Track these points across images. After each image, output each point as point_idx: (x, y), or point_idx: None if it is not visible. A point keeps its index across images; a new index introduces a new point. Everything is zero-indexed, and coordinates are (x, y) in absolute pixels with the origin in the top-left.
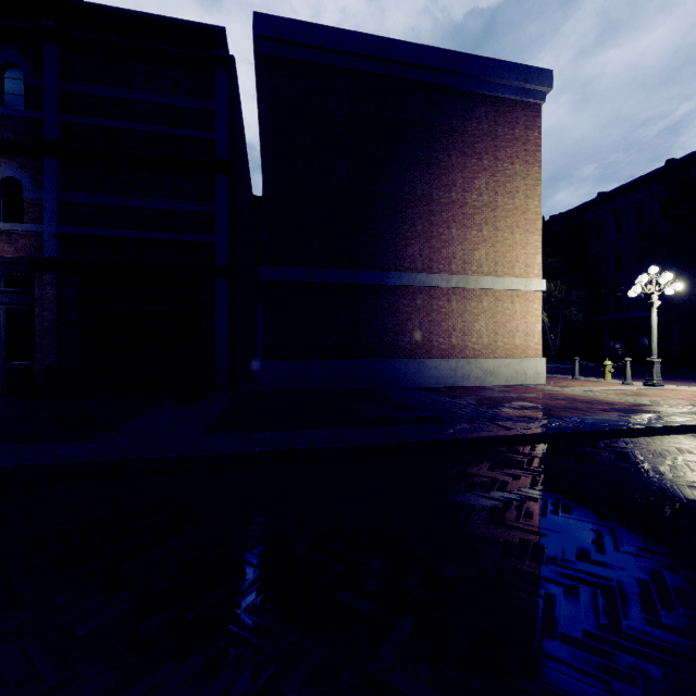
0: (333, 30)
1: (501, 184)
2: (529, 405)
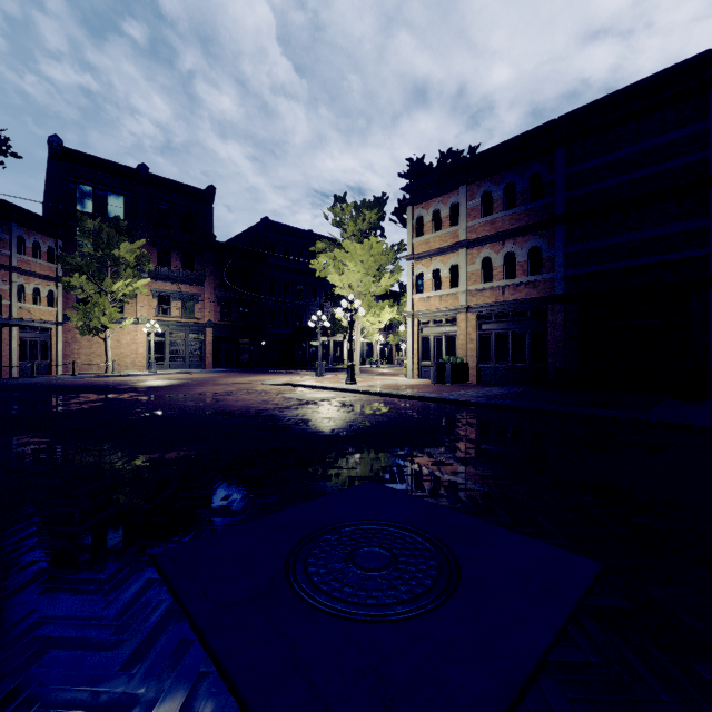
0: None
1: None
2: None
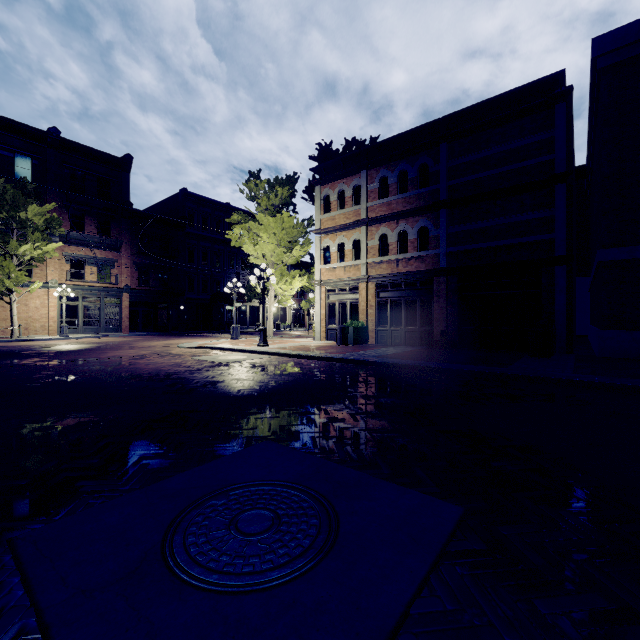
0: None
1: None
2: None
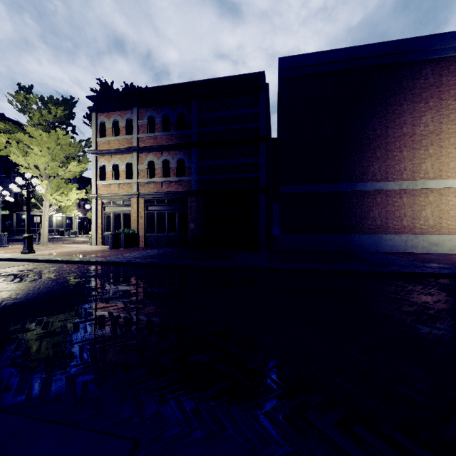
0: (321, 53)
1: (445, 116)
2: (454, 263)
